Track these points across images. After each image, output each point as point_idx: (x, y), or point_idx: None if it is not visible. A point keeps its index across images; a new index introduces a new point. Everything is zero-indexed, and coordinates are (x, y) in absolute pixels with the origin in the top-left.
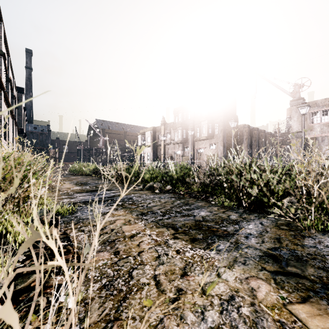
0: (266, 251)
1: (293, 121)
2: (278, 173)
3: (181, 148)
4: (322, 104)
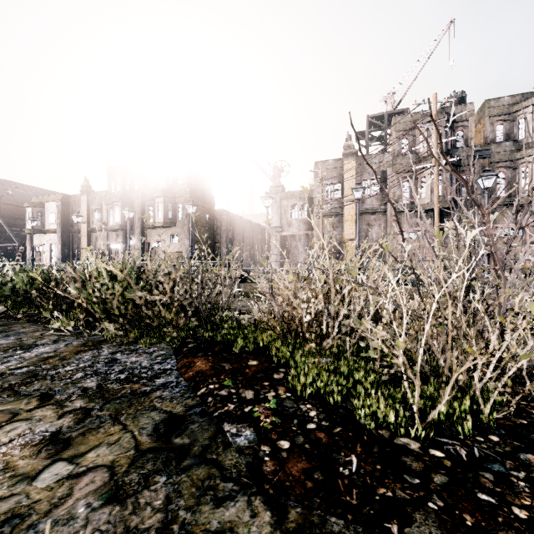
0: (1, 372)
1: (273, 213)
2: (118, 281)
3: (122, 240)
4: (299, 196)
